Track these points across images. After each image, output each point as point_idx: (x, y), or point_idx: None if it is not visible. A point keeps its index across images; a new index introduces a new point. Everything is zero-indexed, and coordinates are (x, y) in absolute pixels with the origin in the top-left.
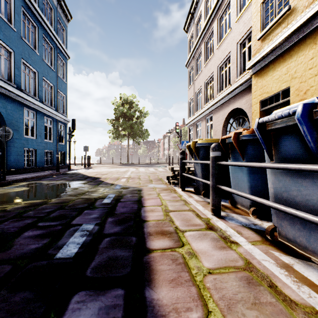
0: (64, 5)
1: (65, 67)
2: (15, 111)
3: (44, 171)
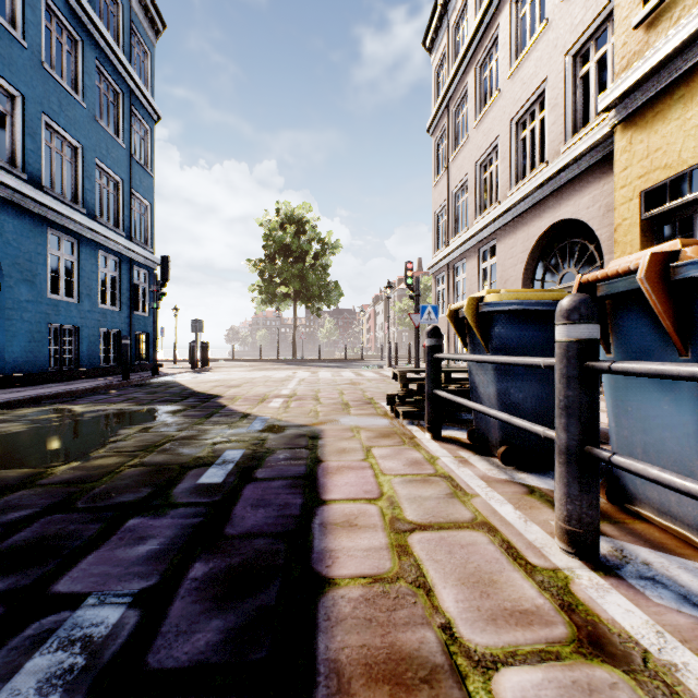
0: None
1: (150, 140)
2: (26, 236)
3: (96, 377)
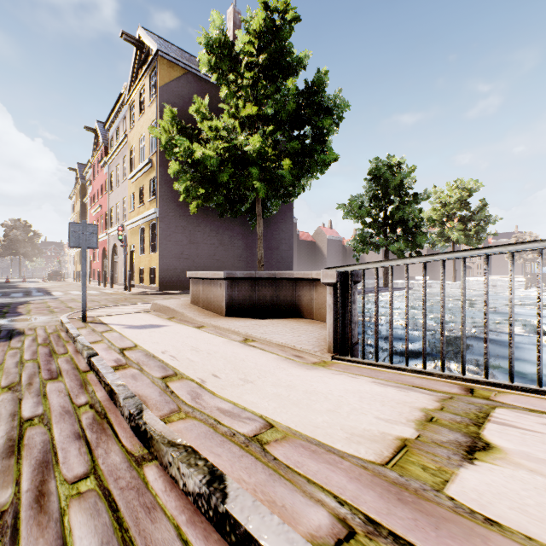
0: None
1: None
2: None
3: None
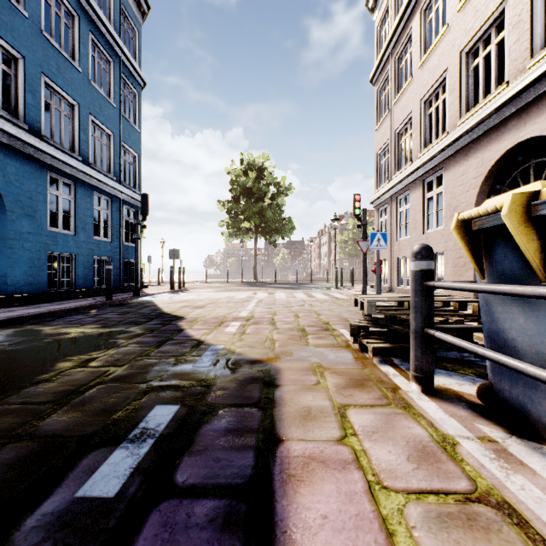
0: None
1: (137, 102)
2: (27, 178)
3: (88, 297)
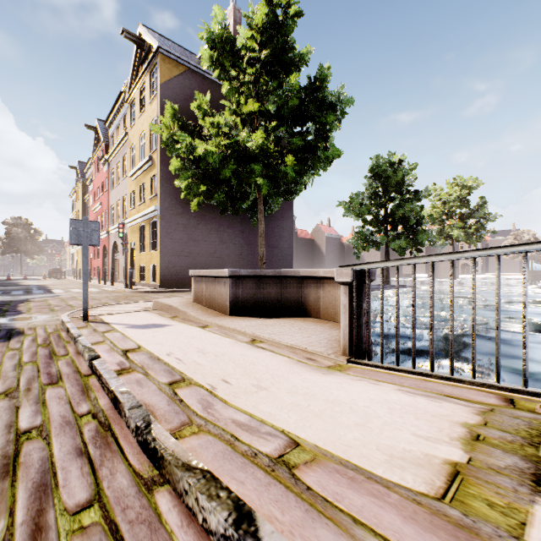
0: None
1: None
2: None
3: None
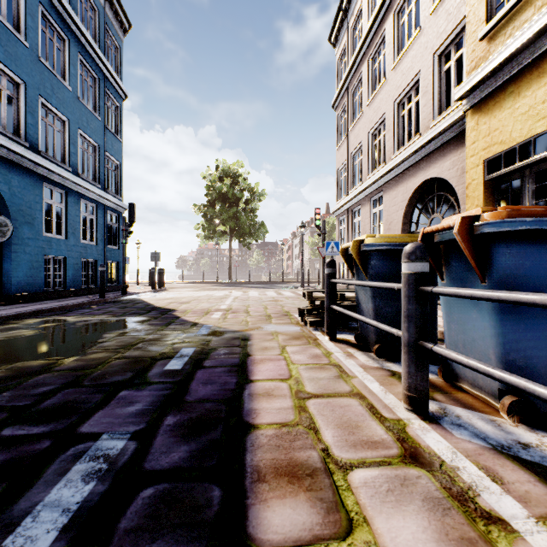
0: (117, 4)
1: (119, 114)
2: (27, 189)
3: (80, 296)
